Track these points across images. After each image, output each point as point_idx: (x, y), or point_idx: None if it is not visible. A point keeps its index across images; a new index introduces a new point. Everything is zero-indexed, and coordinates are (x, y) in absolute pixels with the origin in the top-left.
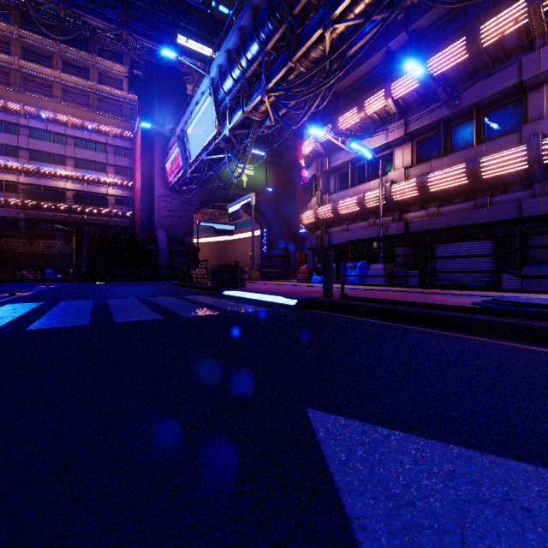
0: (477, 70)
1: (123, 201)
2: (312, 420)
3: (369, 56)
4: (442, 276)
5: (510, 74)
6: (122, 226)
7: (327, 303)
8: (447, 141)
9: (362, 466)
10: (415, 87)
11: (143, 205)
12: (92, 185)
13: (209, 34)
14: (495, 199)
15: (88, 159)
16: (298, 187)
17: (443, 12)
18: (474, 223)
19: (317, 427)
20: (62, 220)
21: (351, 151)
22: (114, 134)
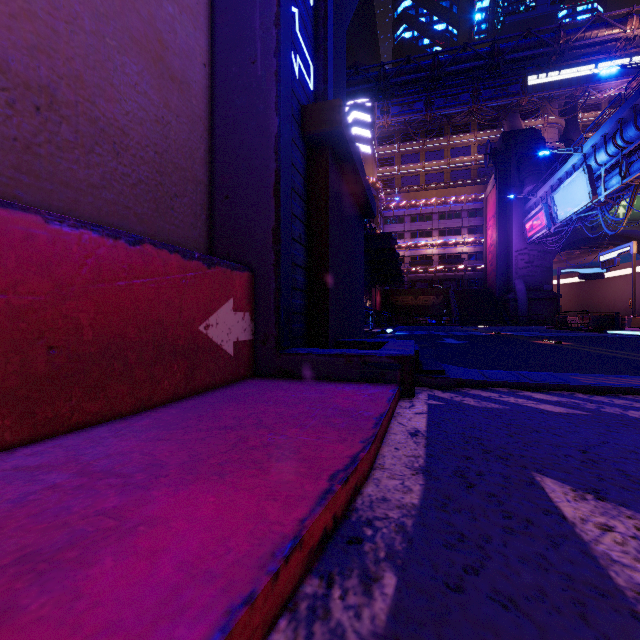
0: None
1: (475, 256)
2: None
3: None
4: None
5: None
6: (473, 278)
7: None
8: None
9: None
10: None
11: (499, 260)
12: (450, 247)
13: None
14: None
15: (448, 227)
16: None
17: None
18: None
19: None
20: (430, 279)
21: None
22: (467, 200)
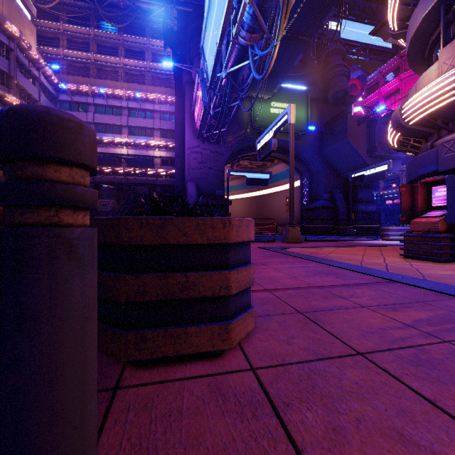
0: None
1: (168, 162)
2: None
3: None
4: None
5: None
6: (166, 184)
7: None
8: None
9: None
10: None
11: (176, 160)
12: (142, 149)
13: None
14: None
15: (139, 126)
16: (350, 120)
17: None
18: None
19: None
20: (119, 182)
21: None
22: (159, 100)
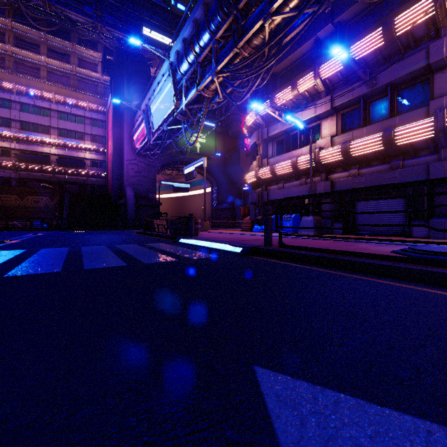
0: (391, 55)
1: (98, 164)
2: (260, 382)
3: (301, 44)
4: (362, 227)
5: (419, 58)
6: (97, 184)
7: (267, 251)
8: (366, 114)
9: (316, 446)
10: (340, 69)
11: (114, 167)
12: (72, 150)
13: (169, 27)
14: (406, 162)
15: (69, 129)
16: (242, 153)
17: (362, 7)
18: (396, 183)
19: (265, 391)
20: (48, 179)
21: (286, 122)
22: (90, 108)
